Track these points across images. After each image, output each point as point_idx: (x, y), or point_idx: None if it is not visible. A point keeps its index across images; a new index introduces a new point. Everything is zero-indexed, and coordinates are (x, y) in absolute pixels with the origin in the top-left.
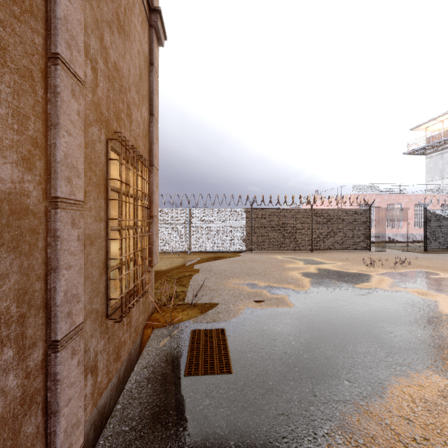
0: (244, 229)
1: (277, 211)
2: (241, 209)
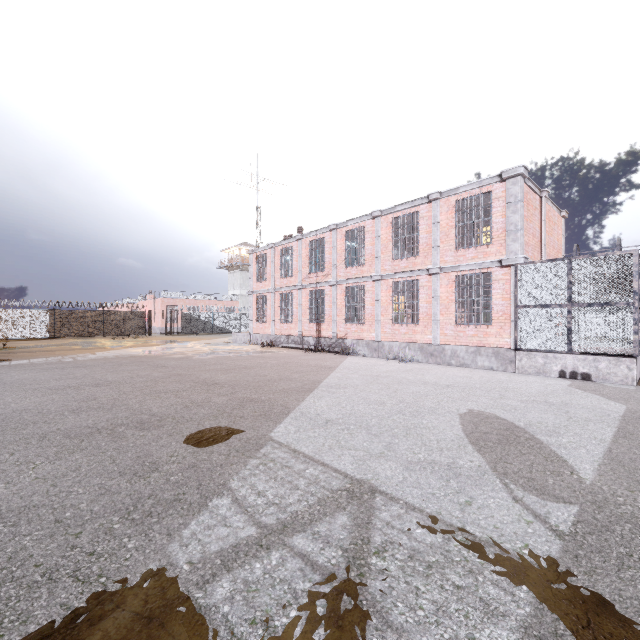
0: (48, 323)
1: (76, 312)
2: (46, 310)
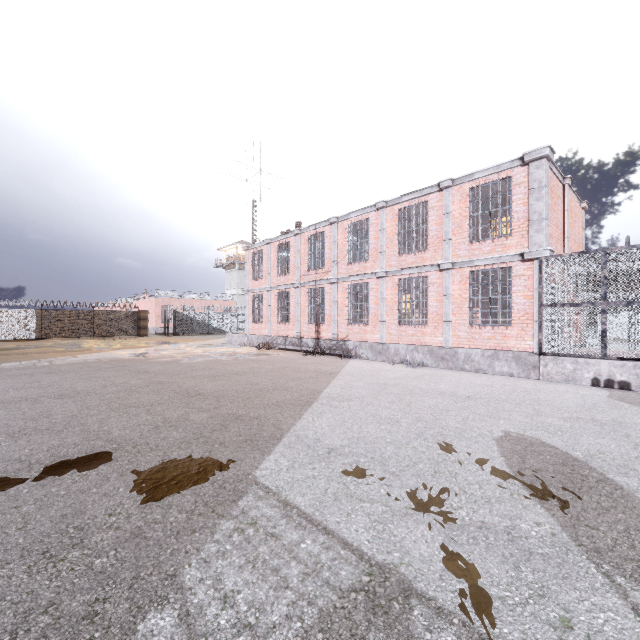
0: (35, 323)
1: (65, 312)
2: (32, 310)
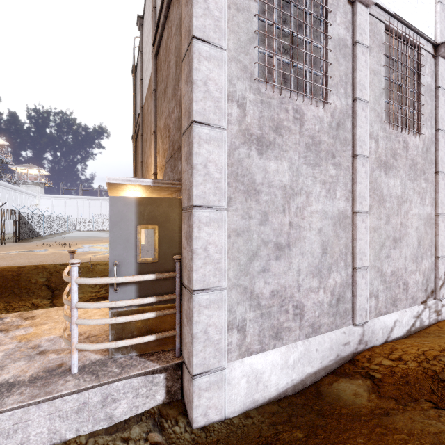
0: None
1: None
2: None
